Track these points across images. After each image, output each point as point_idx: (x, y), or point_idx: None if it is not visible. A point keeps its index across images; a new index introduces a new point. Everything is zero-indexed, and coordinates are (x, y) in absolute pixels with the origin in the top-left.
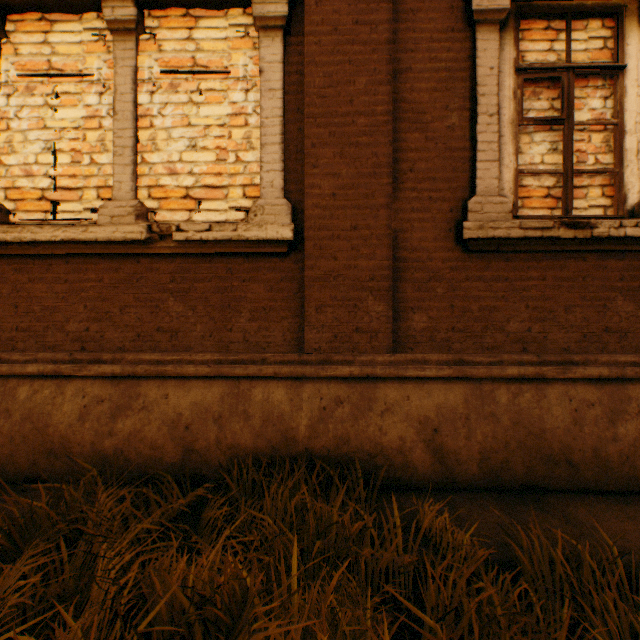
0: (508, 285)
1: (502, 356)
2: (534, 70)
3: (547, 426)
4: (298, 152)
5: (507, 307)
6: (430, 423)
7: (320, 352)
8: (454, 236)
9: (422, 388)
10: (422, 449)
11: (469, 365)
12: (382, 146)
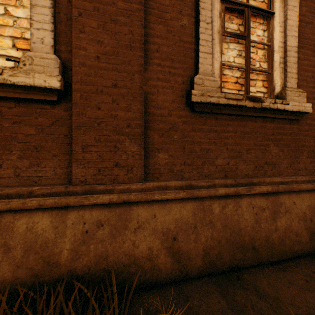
0: (217, 135)
1: (215, 181)
2: (231, 2)
3: (242, 226)
4: (68, 20)
5: (216, 149)
6: (171, 233)
7: (86, 183)
8: (185, 100)
9: (165, 207)
10: (165, 254)
11: (195, 188)
12: (136, 27)
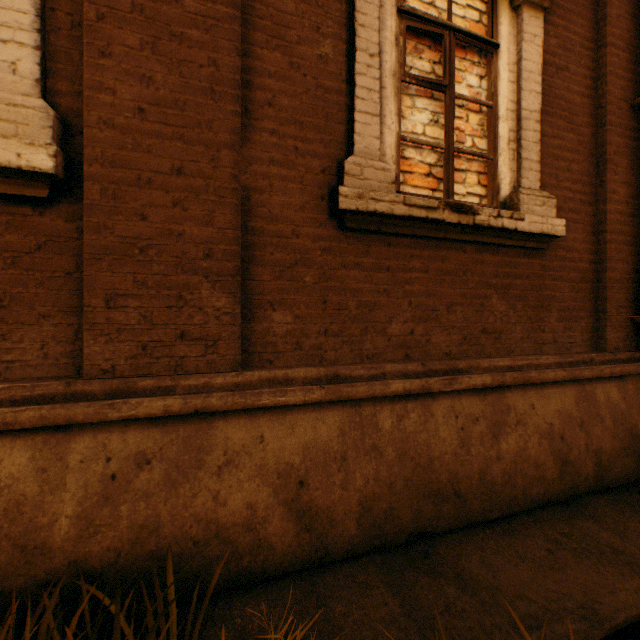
0: (390, 276)
1: (385, 367)
2: (417, 18)
3: (435, 453)
4: (75, 26)
5: (389, 304)
6: (294, 473)
7: (115, 375)
8: (328, 207)
9: (283, 421)
10: (282, 516)
11: (346, 382)
12: (225, 52)
